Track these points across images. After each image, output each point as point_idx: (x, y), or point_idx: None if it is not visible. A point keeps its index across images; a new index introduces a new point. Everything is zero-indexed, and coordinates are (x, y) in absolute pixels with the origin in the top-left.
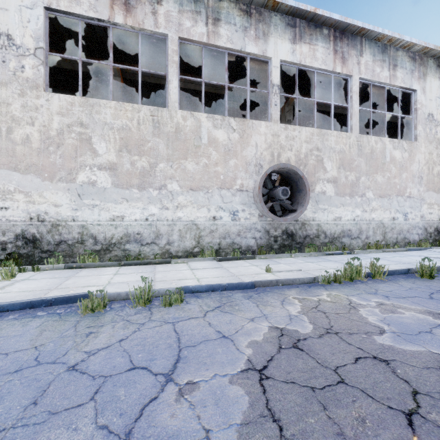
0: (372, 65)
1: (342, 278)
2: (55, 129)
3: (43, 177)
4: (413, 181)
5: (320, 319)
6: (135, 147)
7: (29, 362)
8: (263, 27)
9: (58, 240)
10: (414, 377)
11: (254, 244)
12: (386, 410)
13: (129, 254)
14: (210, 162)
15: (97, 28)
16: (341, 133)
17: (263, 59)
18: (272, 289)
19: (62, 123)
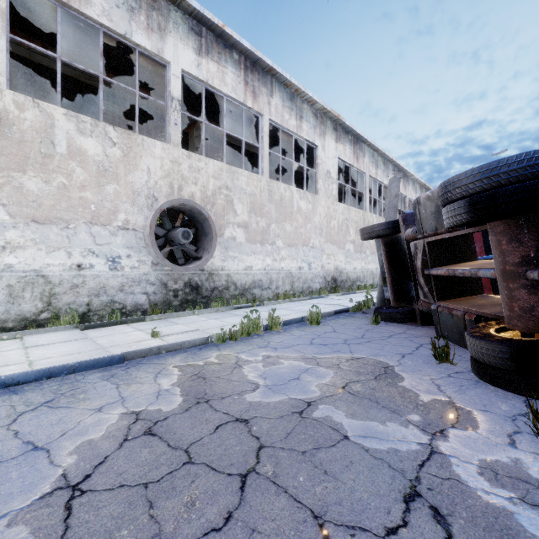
0: (282, 110)
1: (240, 333)
2: None
3: None
4: (316, 232)
5: (195, 388)
6: None
7: None
8: (159, 19)
9: None
10: (266, 431)
11: (146, 301)
12: (224, 479)
13: None
14: (72, 183)
15: None
16: (252, 174)
17: (159, 60)
18: (151, 359)
19: None
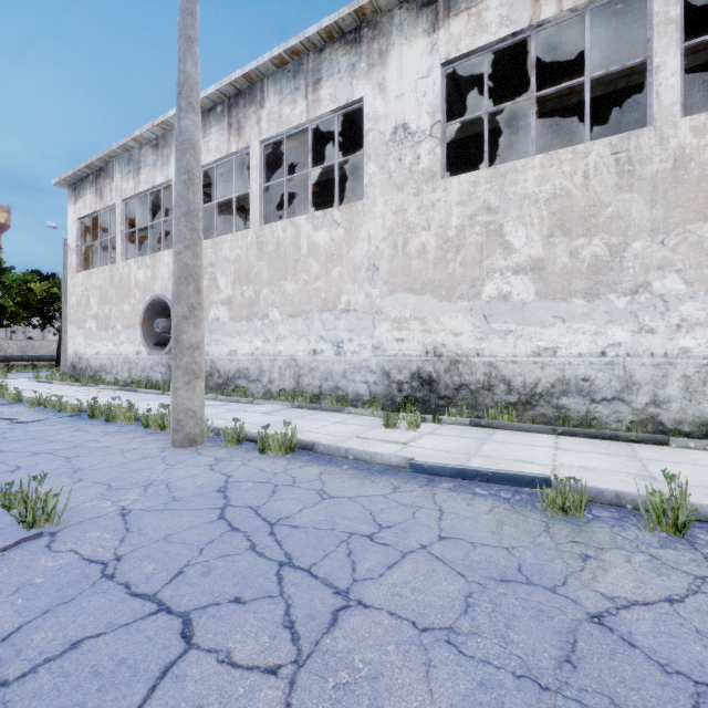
0: None
1: None
2: (454, 227)
3: (440, 297)
4: None
5: None
6: (577, 223)
7: (513, 573)
8: None
9: (457, 384)
10: None
11: None
12: None
13: (567, 415)
14: None
15: (499, 55)
16: None
17: None
18: None
19: (463, 216)
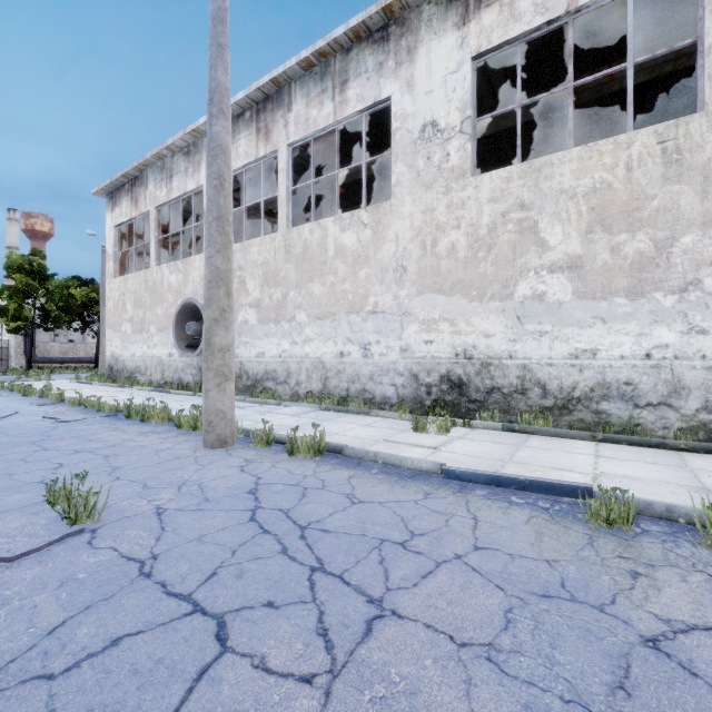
0: None
1: None
2: (485, 225)
3: (470, 297)
4: None
5: None
6: (619, 218)
7: (556, 588)
8: None
9: (488, 387)
10: None
11: None
12: None
13: (608, 421)
14: None
15: (532, 45)
16: None
17: None
18: None
19: (495, 213)
